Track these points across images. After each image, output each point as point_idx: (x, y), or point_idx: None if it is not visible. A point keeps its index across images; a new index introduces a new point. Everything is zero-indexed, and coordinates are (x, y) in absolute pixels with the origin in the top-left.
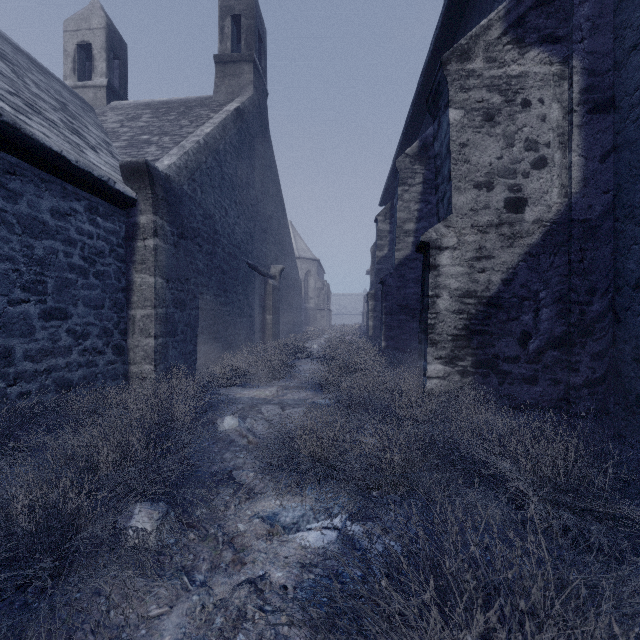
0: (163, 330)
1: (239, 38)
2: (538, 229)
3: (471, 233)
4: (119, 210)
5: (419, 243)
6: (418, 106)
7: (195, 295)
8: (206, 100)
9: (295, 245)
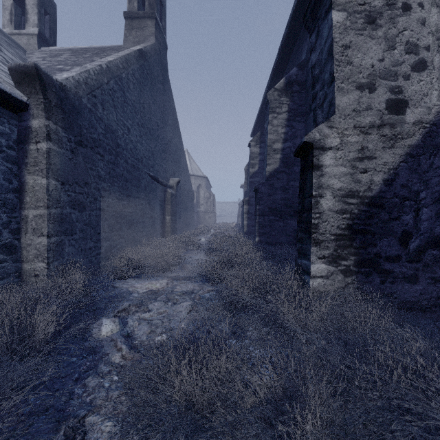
0: (57, 229)
1: (144, 2)
2: (418, 130)
3: (353, 134)
4: (10, 113)
5: (301, 145)
6: (283, 55)
7: (96, 198)
8: (117, 47)
9: (190, 166)
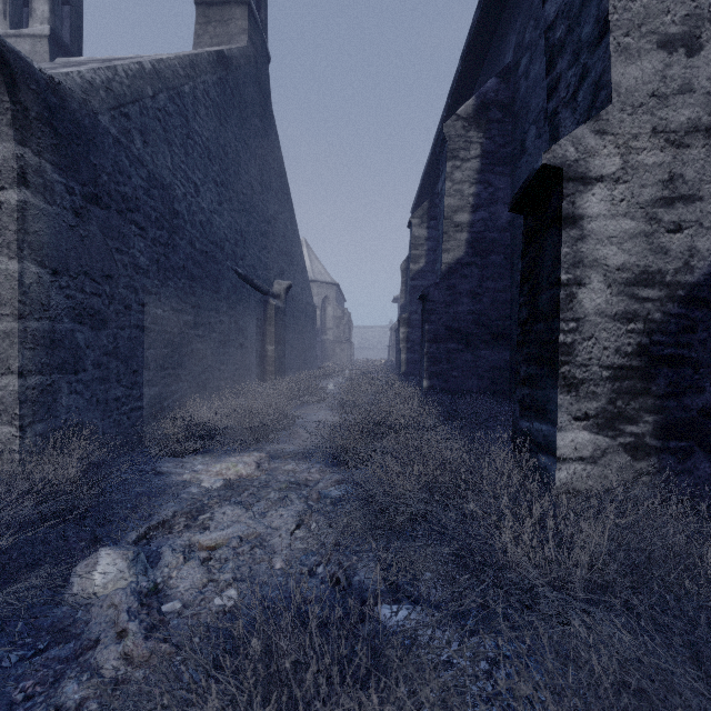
0: (43, 361)
1: None
2: None
3: (651, 147)
4: None
5: (532, 177)
6: (470, 61)
7: (129, 305)
8: None
9: (310, 266)
